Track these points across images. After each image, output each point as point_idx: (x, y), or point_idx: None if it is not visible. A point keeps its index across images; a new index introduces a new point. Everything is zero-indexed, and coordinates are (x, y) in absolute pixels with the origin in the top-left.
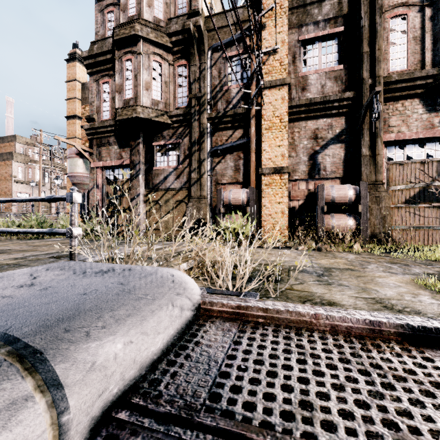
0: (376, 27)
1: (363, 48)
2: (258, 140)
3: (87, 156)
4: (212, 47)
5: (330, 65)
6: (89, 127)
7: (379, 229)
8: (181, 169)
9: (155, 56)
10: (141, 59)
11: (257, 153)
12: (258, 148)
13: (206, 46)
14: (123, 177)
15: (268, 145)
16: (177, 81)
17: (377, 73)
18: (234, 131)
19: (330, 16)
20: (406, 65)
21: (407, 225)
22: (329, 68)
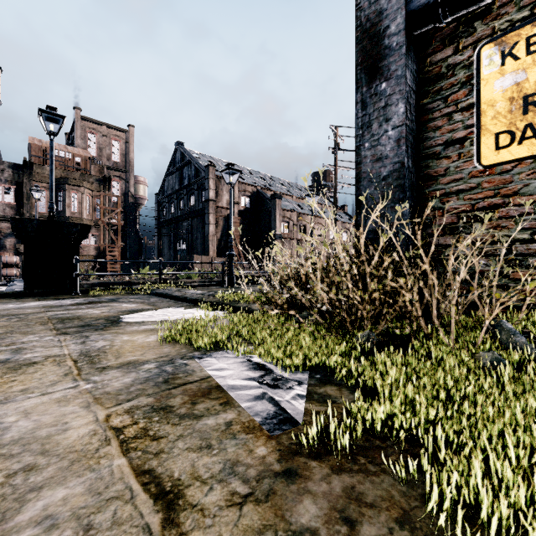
0: (30, 194)
1: (24, 201)
2: None
3: None
4: None
5: (9, 200)
6: None
7: None
8: None
9: None
10: None
11: None
12: None
13: None
14: None
15: None
16: None
17: (31, 212)
18: None
19: (8, 179)
20: (46, 211)
21: None
22: (8, 202)
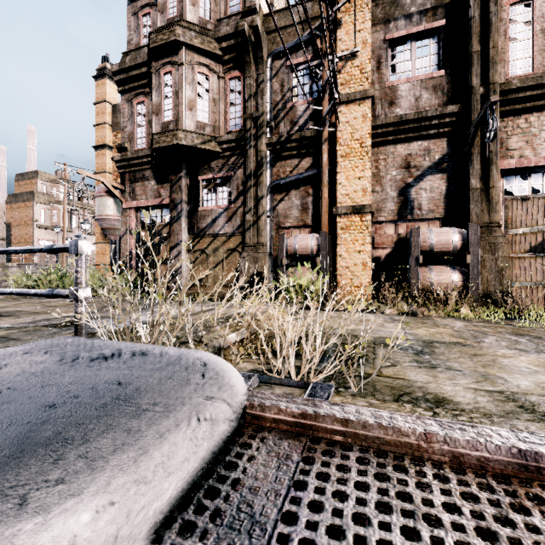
0: (490, 18)
1: (472, 46)
2: (331, 171)
3: (118, 194)
4: (273, 53)
5: (427, 71)
6: (120, 158)
7: (494, 286)
8: (233, 209)
9: (201, 67)
10: (184, 71)
11: (330, 188)
12: (331, 182)
13: (265, 52)
14: (162, 219)
15: (345, 177)
16: (228, 98)
17: (491, 78)
18: (300, 160)
19: (427, 7)
20: (531, 67)
21: (532, 281)
22: (426, 75)
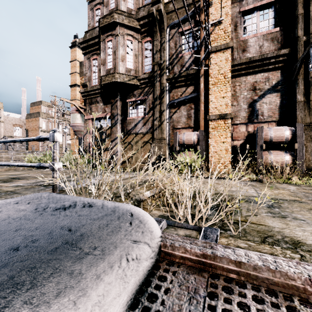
0: None
1: (298, 11)
2: (206, 94)
3: (82, 111)
4: (170, 25)
5: (267, 29)
6: (84, 91)
7: None
8: (146, 118)
9: (128, 36)
10: (118, 39)
11: (205, 104)
12: (205, 100)
13: (165, 25)
14: (106, 125)
15: (214, 97)
16: (143, 53)
17: (311, 30)
18: (186, 88)
19: None
20: None
21: None
22: (266, 31)
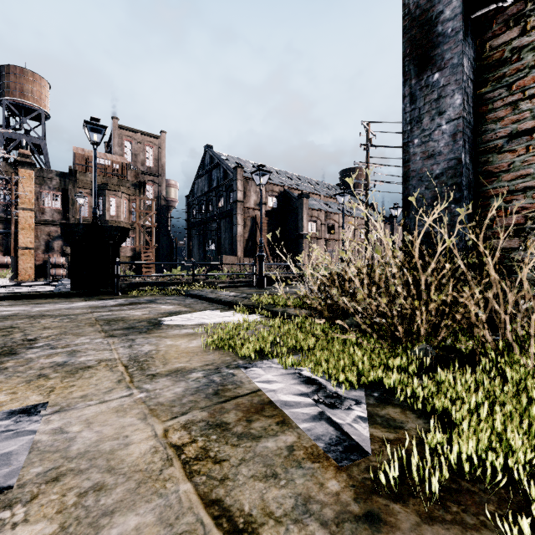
0: (75, 200)
1: (69, 206)
2: (16, 232)
3: None
4: None
5: (57, 206)
6: None
7: None
8: None
9: None
10: None
11: (15, 238)
12: (16, 236)
13: None
14: None
15: (22, 236)
16: None
17: (75, 217)
18: None
19: (56, 187)
20: (88, 215)
21: None
22: (56, 208)
